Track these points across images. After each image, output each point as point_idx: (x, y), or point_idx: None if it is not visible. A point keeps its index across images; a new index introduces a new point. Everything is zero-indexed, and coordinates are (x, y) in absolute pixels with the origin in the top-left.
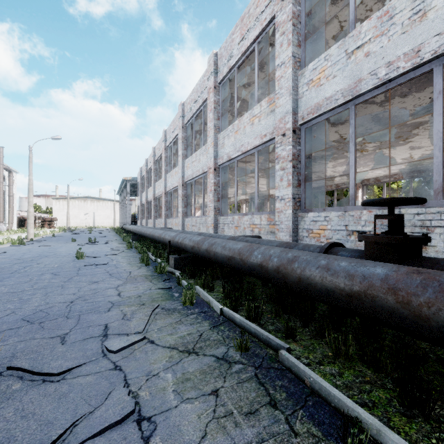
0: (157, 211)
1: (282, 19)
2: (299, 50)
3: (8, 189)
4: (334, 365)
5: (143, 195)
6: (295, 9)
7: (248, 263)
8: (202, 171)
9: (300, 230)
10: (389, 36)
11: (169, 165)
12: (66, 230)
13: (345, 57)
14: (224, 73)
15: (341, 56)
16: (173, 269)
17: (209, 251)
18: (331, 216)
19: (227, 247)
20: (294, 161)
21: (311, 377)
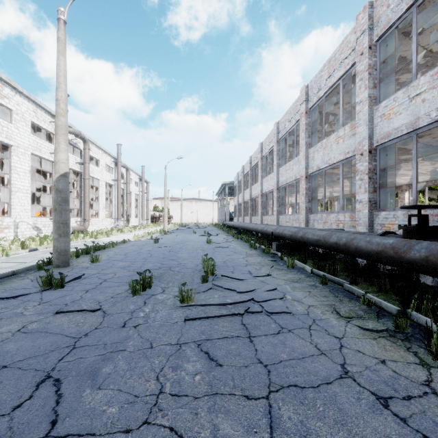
0: (253, 209)
1: (360, 69)
2: (374, 91)
3: (146, 195)
4: (376, 293)
5: (240, 196)
6: (371, 61)
7: (328, 242)
8: (294, 178)
9: (375, 225)
10: (437, 90)
11: (264, 171)
12: (180, 225)
13: (408, 100)
14: (314, 101)
15: (405, 99)
16: (275, 251)
17: (303, 237)
18: (398, 214)
19: (316, 234)
20: (370, 174)
21: (357, 290)
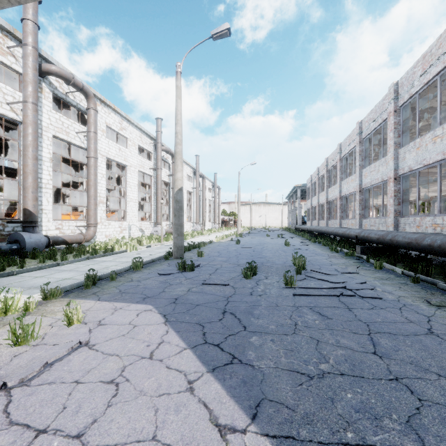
0: (330, 213)
1: None
2: None
3: (218, 201)
4: None
5: (314, 199)
6: None
7: (421, 244)
8: (381, 180)
9: None
10: None
11: (344, 173)
12: (250, 229)
13: None
14: (405, 99)
15: None
16: (360, 254)
17: (392, 240)
18: None
19: (407, 237)
20: None
21: None
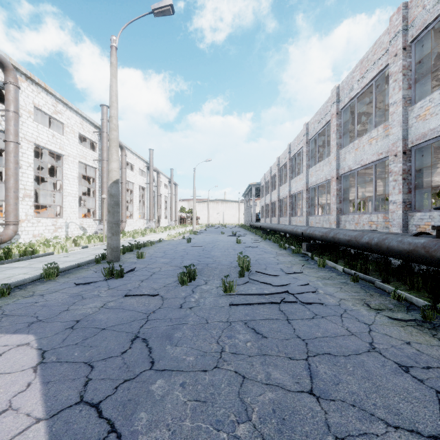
0: (281, 210)
1: (394, 70)
2: (409, 92)
3: (175, 197)
4: (408, 291)
5: (267, 197)
6: (405, 62)
7: (360, 242)
8: (325, 179)
9: (410, 226)
10: None
11: (293, 172)
12: (207, 226)
13: None
14: (345, 102)
15: None
16: (306, 251)
17: (334, 237)
18: (434, 215)
19: (347, 234)
20: (404, 175)
21: (388, 287)
